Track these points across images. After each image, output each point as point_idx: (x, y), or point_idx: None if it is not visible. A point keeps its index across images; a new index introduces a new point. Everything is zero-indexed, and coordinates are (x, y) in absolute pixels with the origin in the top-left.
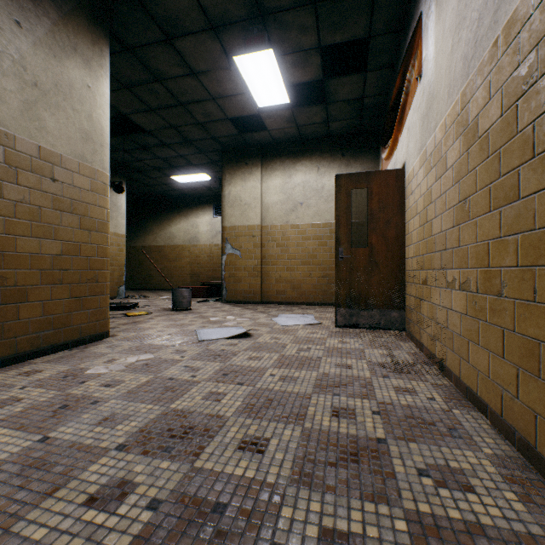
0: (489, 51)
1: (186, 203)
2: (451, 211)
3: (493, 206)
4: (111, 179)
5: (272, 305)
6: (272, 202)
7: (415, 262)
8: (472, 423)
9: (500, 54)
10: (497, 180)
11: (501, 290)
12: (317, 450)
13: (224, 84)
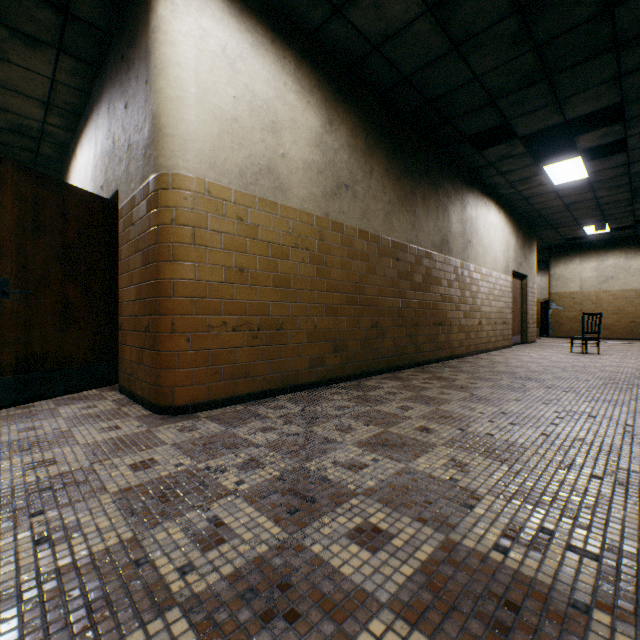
0: None
1: None
2: None
3: None
4: None
5: None
6: (587, 277)
7: None
8: None
9: None
10: None
11: None
12: None
13: (571, 232)
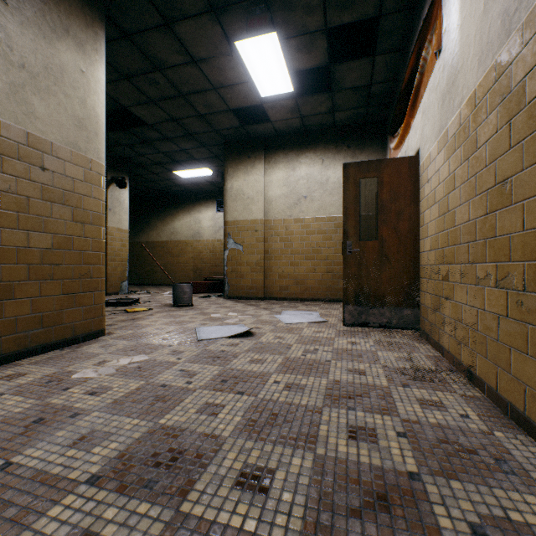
0: None
1: (189, 199)
2: (484, 196)
3: None
4: (113, 174)
5: (275, 301)
6: (275, 195)
7: (432, 256)
8: (523, 452)
9: None
10: None
11: None
12: (334, 490)
13: (225, 72)
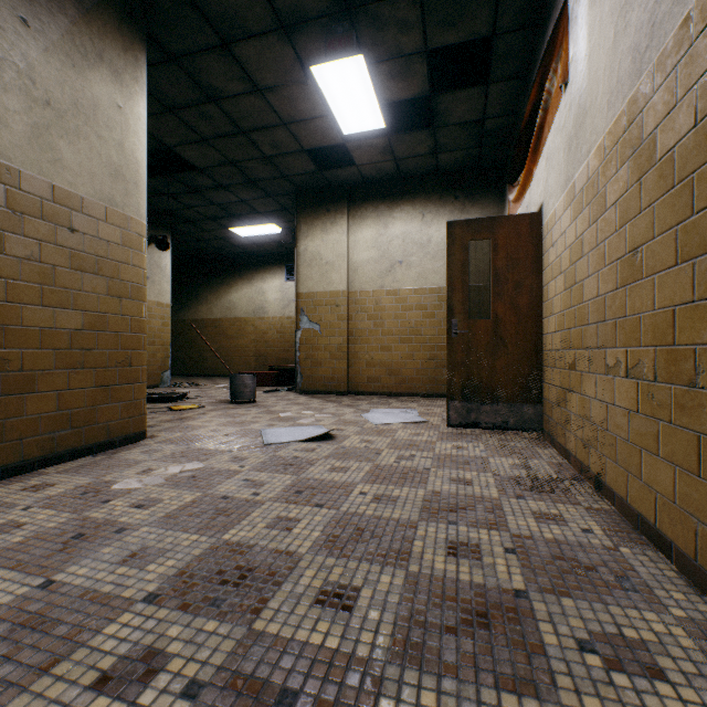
0: (674, 35)
1: (250, 264)
2: (614, 267)
3: (681, 257)
4: (152, 232)
5: (362, 396)
6: (362, 260)
7: (557, 339)
8: (650, 569)
9: (693, 37)
10: (689, 218)
11: (696, 378)
12: (428, 607)
13: (298, 104)
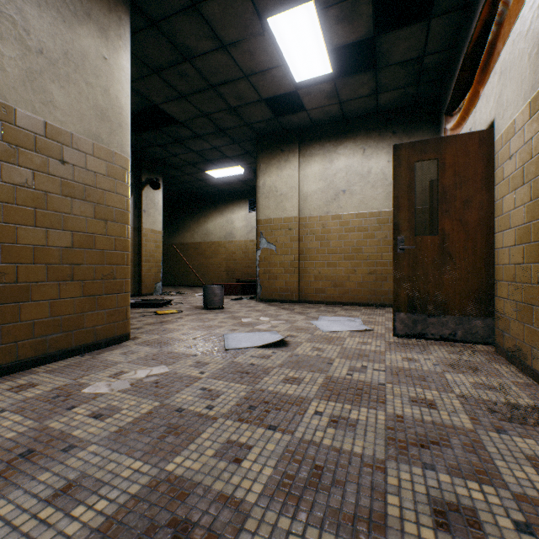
0: None
1: (222, 199)
2: None
3: None
4: (148, 176)
5: (311, 304)
6: (311, 191)
7: (518, 253)
8: None
9: None
10: None
11: None
12: None
13: (257, 57)
